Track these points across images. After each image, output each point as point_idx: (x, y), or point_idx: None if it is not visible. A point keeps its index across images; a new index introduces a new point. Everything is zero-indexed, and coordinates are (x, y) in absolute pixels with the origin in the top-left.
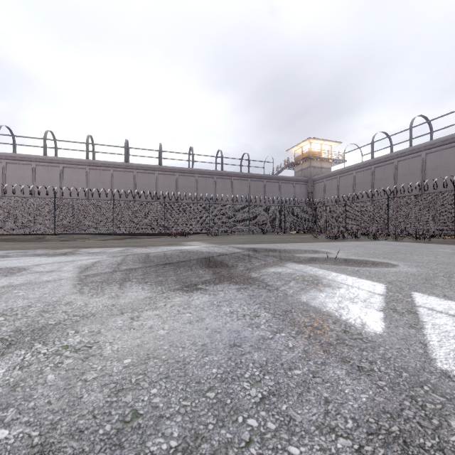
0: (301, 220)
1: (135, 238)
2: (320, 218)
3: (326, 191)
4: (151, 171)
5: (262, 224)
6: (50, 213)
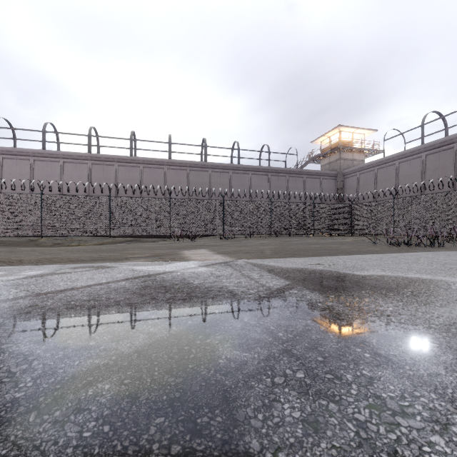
0: (334, 220)
1: (136, 241)
2: (357, 217)
3: (360, 186)
4: (159, 166)
5: (287, 224)
6: (36, 212)
